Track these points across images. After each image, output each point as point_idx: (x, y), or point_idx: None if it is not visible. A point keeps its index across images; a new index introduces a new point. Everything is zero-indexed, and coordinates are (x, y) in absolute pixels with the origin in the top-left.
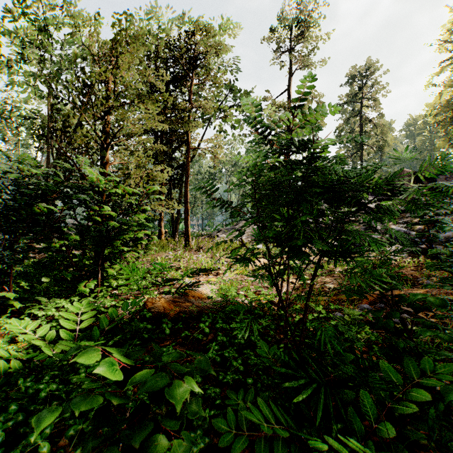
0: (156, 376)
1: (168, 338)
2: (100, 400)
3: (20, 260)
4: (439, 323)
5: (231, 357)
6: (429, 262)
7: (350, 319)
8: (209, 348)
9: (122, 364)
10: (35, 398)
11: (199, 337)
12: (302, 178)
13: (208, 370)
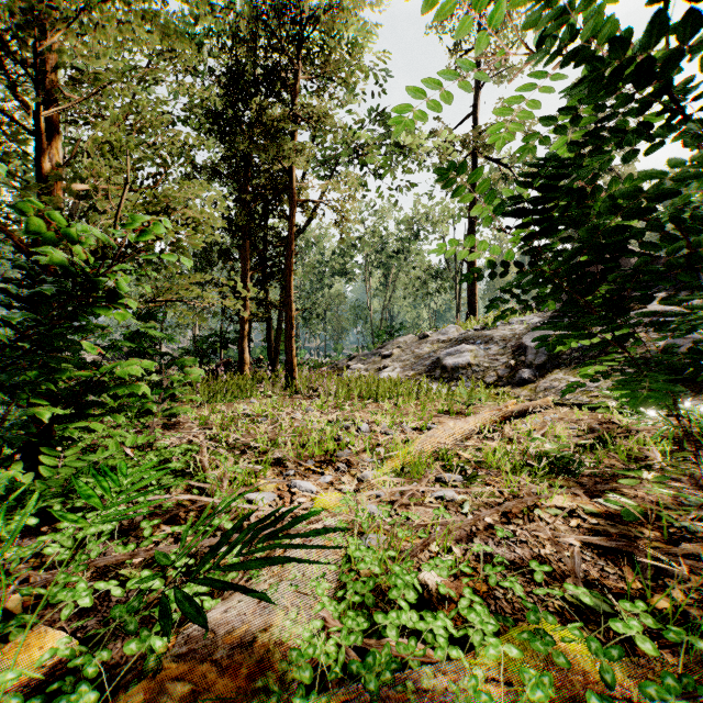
0: None
1: None
2: None
3: None
4: None
5: None
6: None
7: None
8: None
9: None
10: None
11: None
12: None
13: None
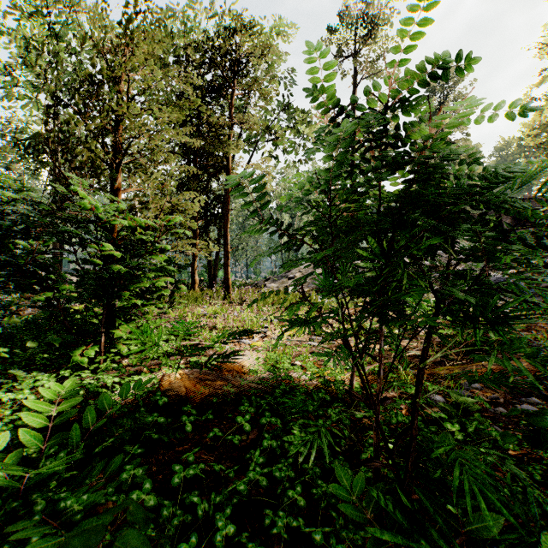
0: None
1: (191, 437)
2: None
3: None
4: None
5: (284, 478)
6: None
7: (461, 409)
8: (251, 455)
9: None
10: None
11: (235, 441)
12: (402, 190)
13: None
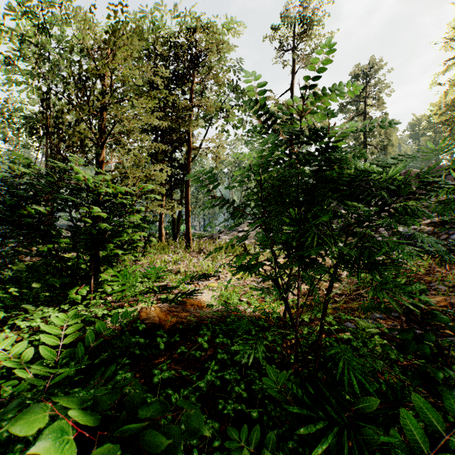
0: None
1: (163, 353)
2: None
3: (5, 265)
4: None
5: (232, 380)
6: None
7: (365, 332)
8: (208, 366)
9: (79, 429)
10: None
11: (197, 354)
12: (315, 175)
13: (200, 430)
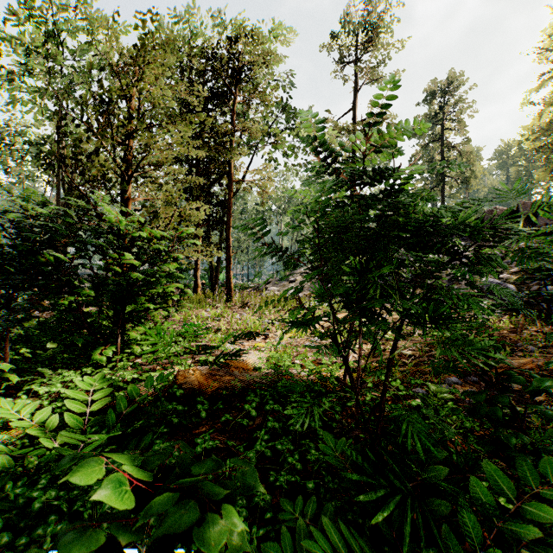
0: (181, 507)
1: (204, 423)
2: (102, 538)
3: (18, 321)
4: (549, 402)
5: (284, 450)
6: (552, 333)
7: (437, 398)
8: (257, 436)
9: (135, 482)
10: (26, 510)
11: (244, 422)
12: (378, 219)
13: (256, 487)
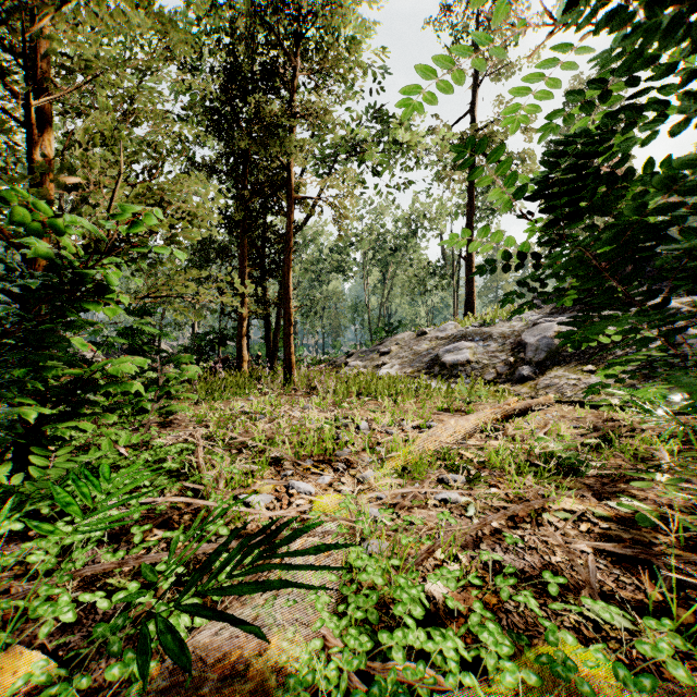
0: None
1: None
2: None
3: None
4: None
5: None
6: None
7: None
8: None
9: None
10: None
11: None
12: None
13: None
